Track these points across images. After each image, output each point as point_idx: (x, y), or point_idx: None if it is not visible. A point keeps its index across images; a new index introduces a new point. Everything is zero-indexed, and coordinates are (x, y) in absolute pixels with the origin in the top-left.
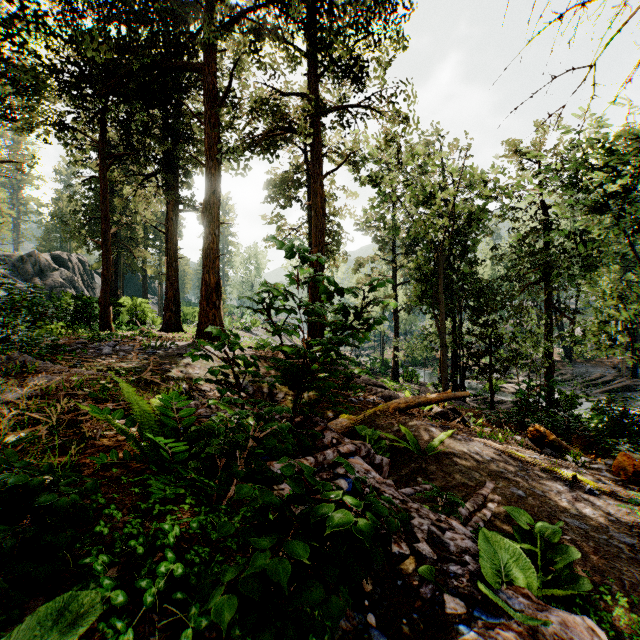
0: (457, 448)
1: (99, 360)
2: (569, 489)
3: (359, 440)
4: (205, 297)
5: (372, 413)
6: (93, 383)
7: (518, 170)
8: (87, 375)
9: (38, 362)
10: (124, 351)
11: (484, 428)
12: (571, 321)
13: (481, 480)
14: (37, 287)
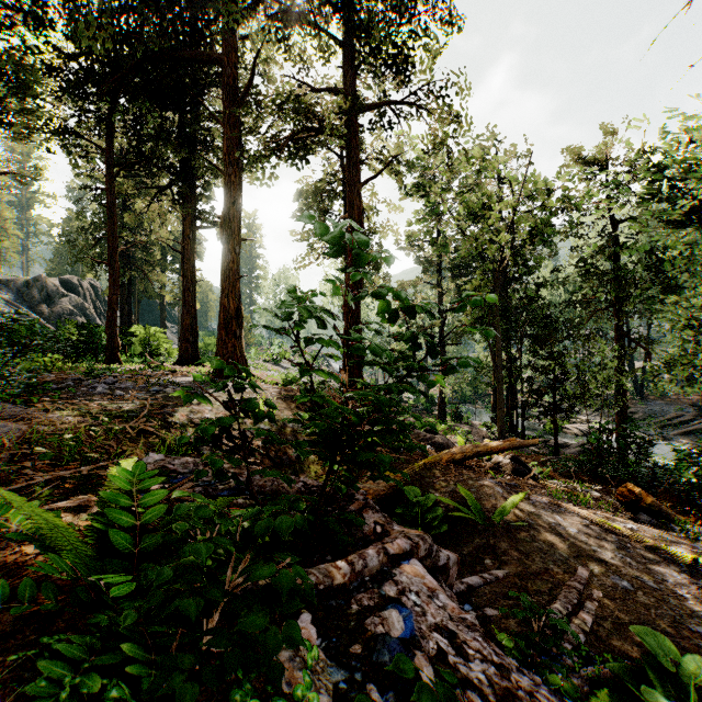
0: (532, 516)
1: (85, 402)
2: (688, 578)
3: (407, 505)
4: (223, 325)
5: (421, 467)
6: (52, 438)
7: (585, 179)
8: (58, 424)
9: (2, 406)
10: (123, 389)
11: (554, 482)
12: (648, 353)
13: (570, 564)
14: (20, 313)
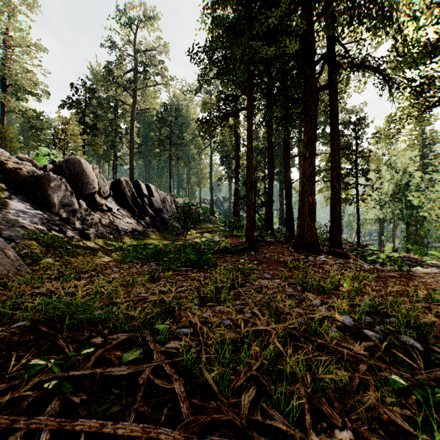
0: None
1: None
2: None
3: None
4: None
5: None
6: None
7: None
8: None
9: None
10: None
11: None
12: None
13: None
14: None
